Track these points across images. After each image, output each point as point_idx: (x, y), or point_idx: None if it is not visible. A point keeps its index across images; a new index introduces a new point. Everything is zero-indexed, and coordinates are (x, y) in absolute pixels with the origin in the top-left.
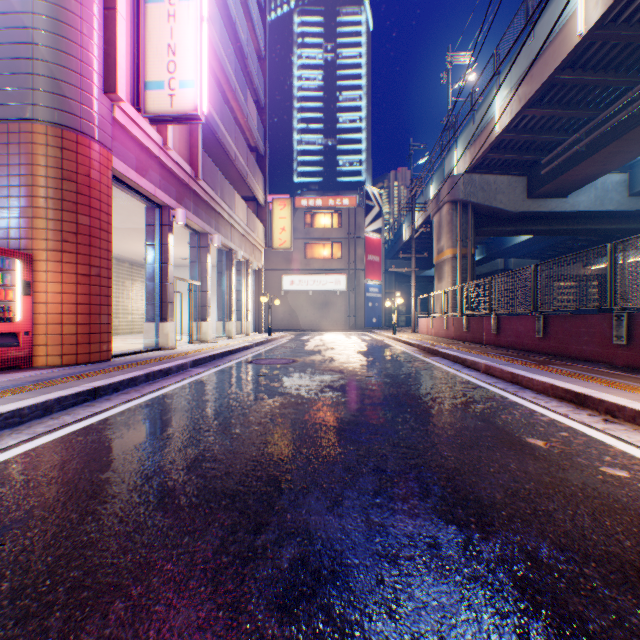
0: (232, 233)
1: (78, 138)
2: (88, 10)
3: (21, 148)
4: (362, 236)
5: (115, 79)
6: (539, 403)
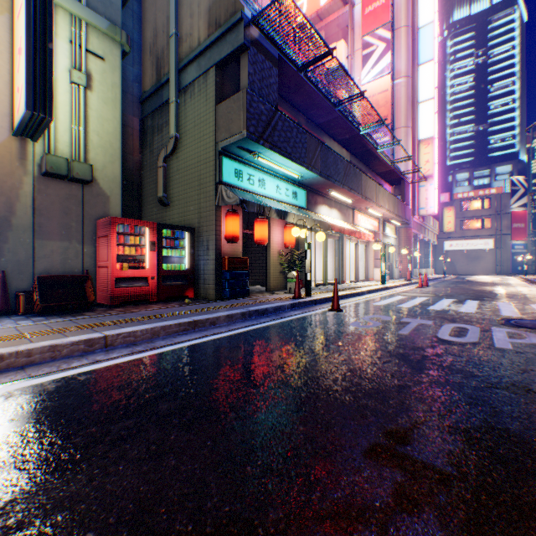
0: (427, 232)
1: (408, 229)
2: (409, 200)
3: (398, 233)
4: (506, 212)
5: (414, 212)
6: (528, 284)
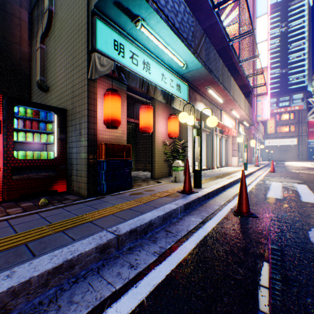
0: (258, 133)
1: (250, 130)
2: None
3: None
4: (305, 121)
5: None
6: None
